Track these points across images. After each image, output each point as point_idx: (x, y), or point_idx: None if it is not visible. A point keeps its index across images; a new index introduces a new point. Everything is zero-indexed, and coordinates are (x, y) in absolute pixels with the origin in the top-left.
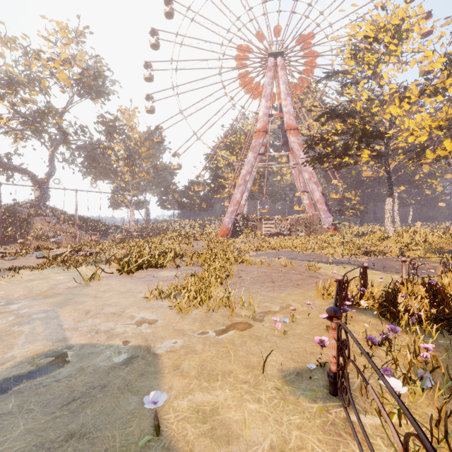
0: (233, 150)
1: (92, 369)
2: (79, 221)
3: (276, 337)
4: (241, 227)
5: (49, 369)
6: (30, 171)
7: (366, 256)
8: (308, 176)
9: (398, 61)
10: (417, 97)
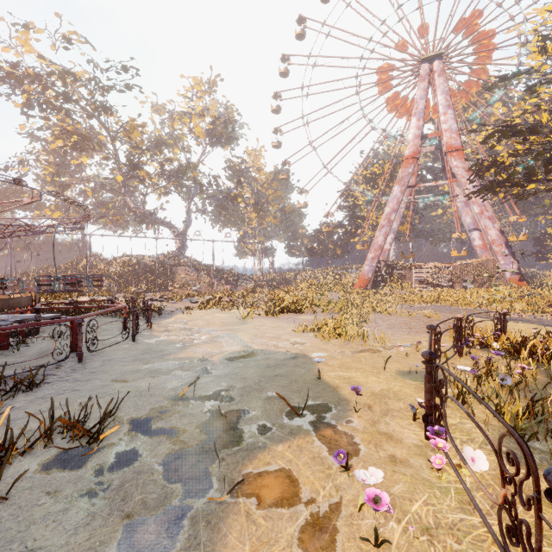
0: (374, 183)
1: (274, 359)
2: (212, 270)
3: (400, 358)
4: (384, 276)
5: (249, 356)
6: (172, 225)
7: None
8: (479, 209)
9: None
10: None
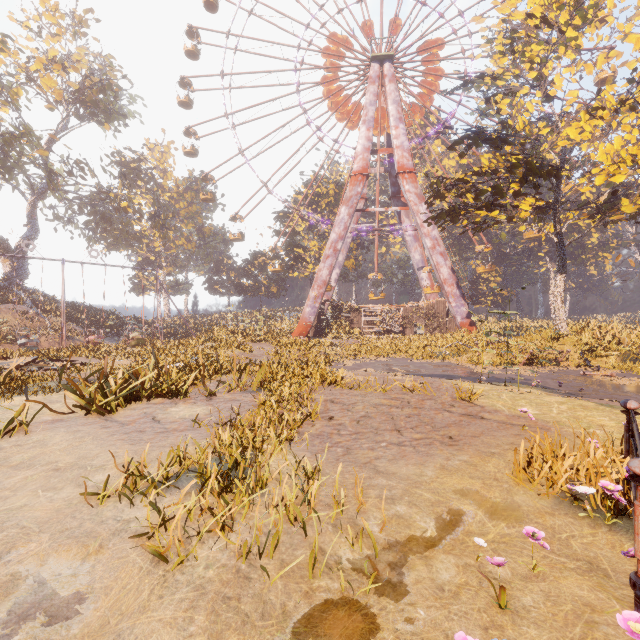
0: (317, 206)
1: None
2: (76, 311)
3: None
4: (329, 320)
5: None
6: None
7: (530, 367)
8: (432, 243)
9: (574, 62)
10: (609, 113)
